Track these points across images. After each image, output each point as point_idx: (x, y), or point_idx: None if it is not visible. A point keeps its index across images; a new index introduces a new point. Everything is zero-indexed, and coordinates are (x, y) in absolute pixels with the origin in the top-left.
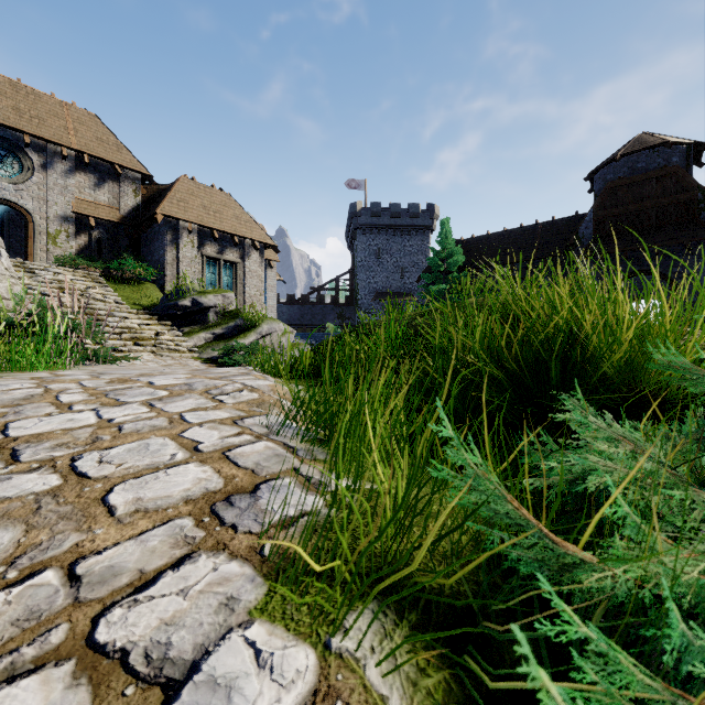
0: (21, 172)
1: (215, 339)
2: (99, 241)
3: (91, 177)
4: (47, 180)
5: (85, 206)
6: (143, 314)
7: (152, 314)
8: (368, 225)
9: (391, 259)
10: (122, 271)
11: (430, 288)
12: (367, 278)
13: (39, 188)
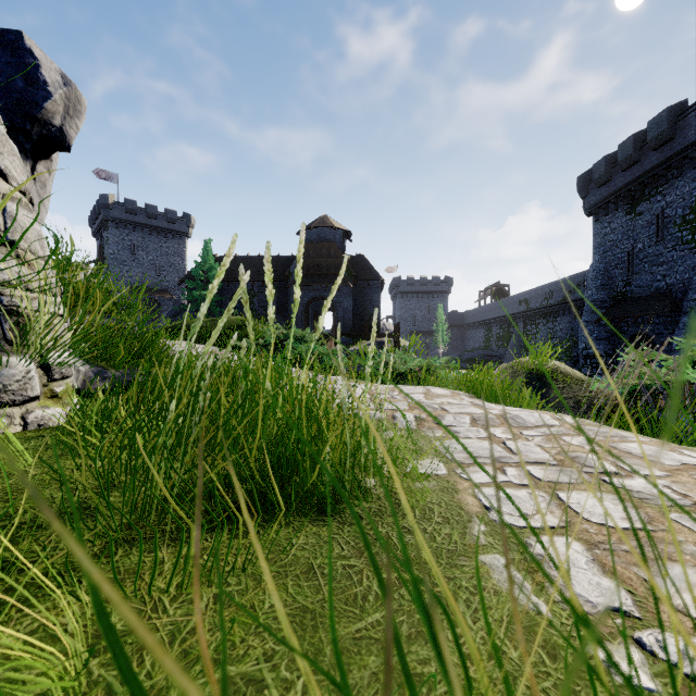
0: None
1: None
2: None
3: None
4: None
5: None
6: None
7: None
8: (122, 220)
9: (148, 256)
10: None
11: (192, 292)
12: (121, 271)
13: None
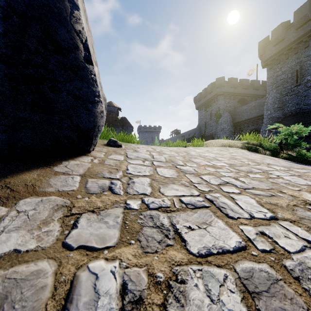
0: None
1: None
2: None
3: None
4: None
5: None
6: None
7: None
8: None
9: None
10: None
11: None
12: None
13: None
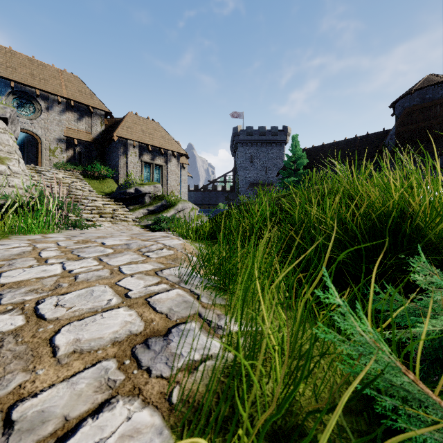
0: (34, 112)
1: (149, 213)
2: (80, 153)
3: (75, 115)
4: (49, 117)
5: (71, 132)
6: (105, 198)
7: (111, 198)
8: (245, 140)
9: (259, 162)
10: (93, 171)
11: (285, 180)
12: (244, 174)
13: (44, 122)
